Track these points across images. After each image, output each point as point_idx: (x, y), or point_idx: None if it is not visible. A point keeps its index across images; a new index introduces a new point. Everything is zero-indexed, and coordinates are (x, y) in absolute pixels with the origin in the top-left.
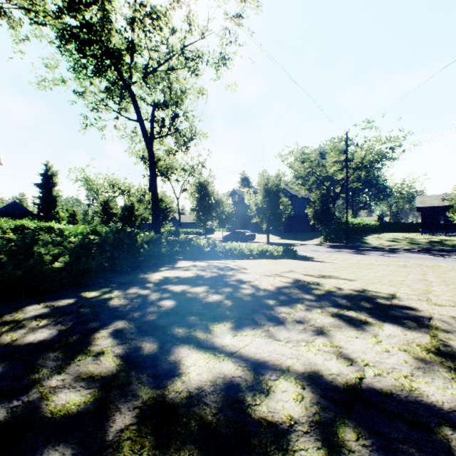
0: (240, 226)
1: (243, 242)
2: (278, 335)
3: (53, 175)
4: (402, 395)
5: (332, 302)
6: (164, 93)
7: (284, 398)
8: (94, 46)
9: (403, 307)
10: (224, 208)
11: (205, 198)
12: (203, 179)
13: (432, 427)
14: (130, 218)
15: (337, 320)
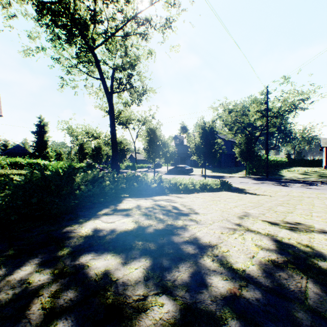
0: (180, 162)
1: (183, 175)
2: None
3: (45, 125)
4: None
5: None
6: (121, 58)
7: None
8: (63, 16)
9: None
10: (168, 148)
11: (154, 140)
12: (152, 125)
13: None
14: (98, 156)
15: None
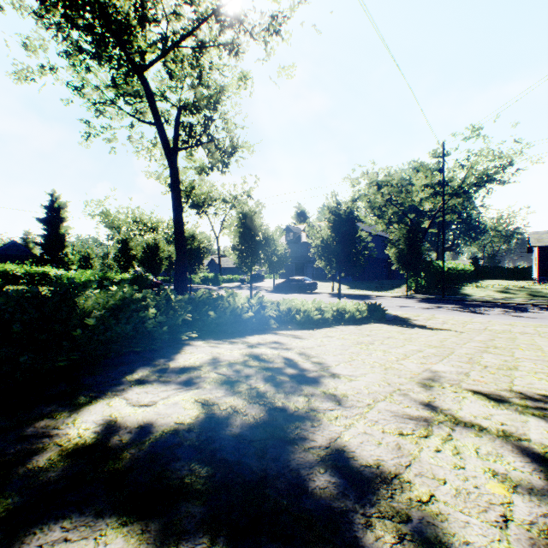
0: (296, 272)
1: (301, 293)
2: None
3: (61, 208)
4: None
5: None
6: (193, 88)
7: None
8: (86, 8)
9: None
10: (276, 247)
11: (250, 233)
12: (247, 208)
13: None
14: (153, 261)
15: None
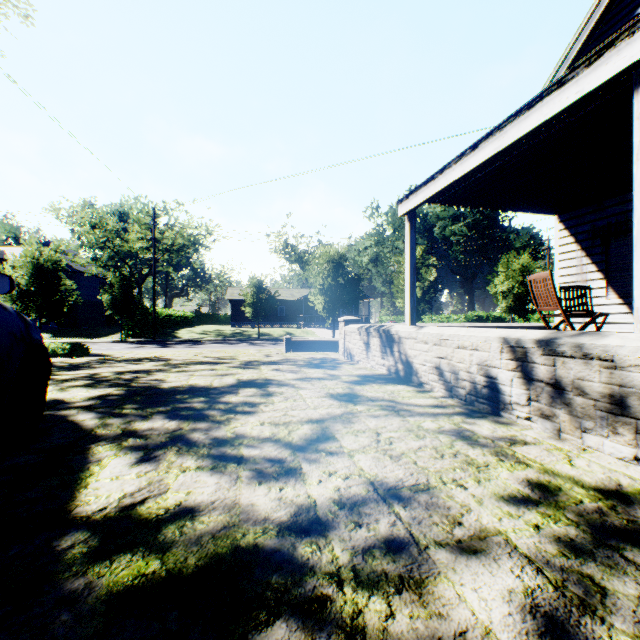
0: None
1: None
2: (98, 369)
3: None
4: (146, 369)
5: (127, 361)
6: None
7: (107, 374)
8: None
9: (164, 358)
10: None
11: None
12: None
13: (150, 370)
14: None
15: (128, 364)
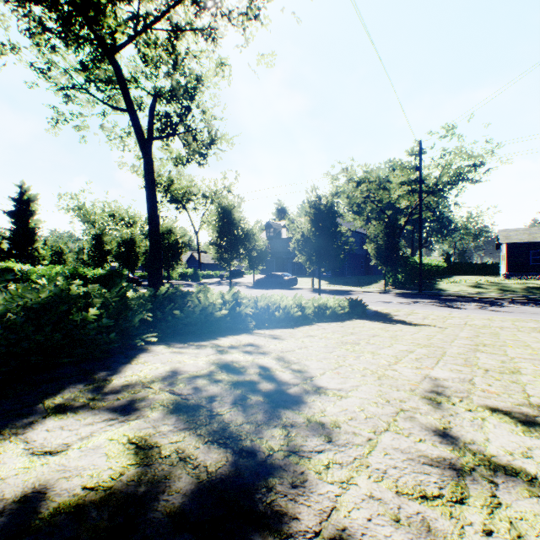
0: (276, 268)
1: (281, 289)
2: None
3: (31, 200)
4: None
5: None
6: (169, 76)
7: None
8: None
9: None
10: (255, 242)
11: (229, 228)
12: (226, 201)
13: None
14: (129, 256)
15: None
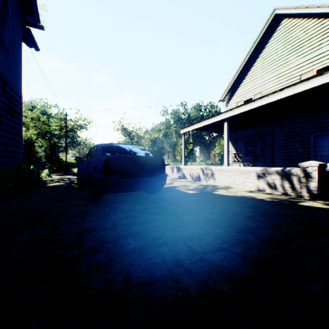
0: None
1: None
2: None
3: None
4: None
5: None
6: None
7: None
8: None
9: None
10: None
11: None
12: None
13: None
14: None
15: None
